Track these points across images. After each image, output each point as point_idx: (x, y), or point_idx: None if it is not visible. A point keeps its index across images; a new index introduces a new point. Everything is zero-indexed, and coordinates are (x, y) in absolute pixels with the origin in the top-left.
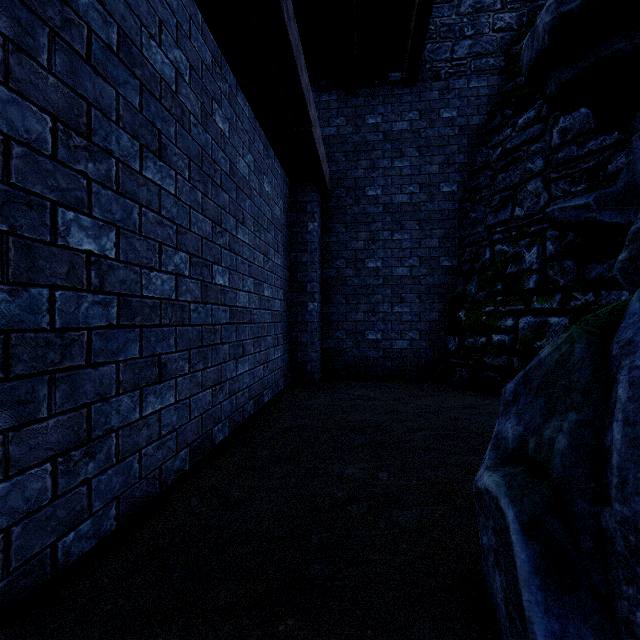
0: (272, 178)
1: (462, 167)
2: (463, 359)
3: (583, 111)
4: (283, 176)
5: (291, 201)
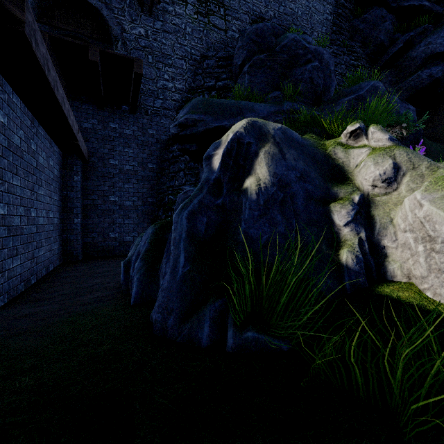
0: (53, 156)
1: (158, 157)
2: None
3: None
4: (59, 152)
5: (63, 163)
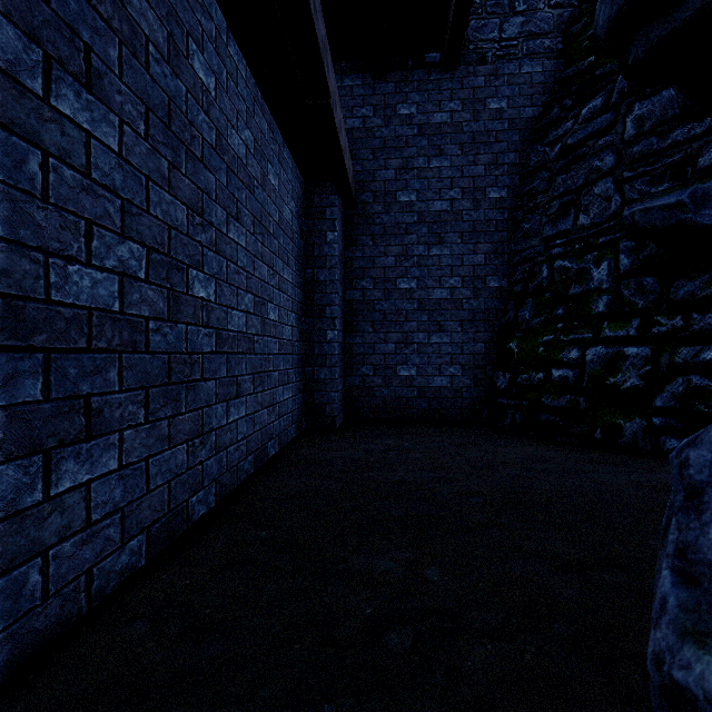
0: (280, 170)
1: (513, 168)
2: (515, 399)
3: (665, 94)
4: (295, 172)
5: (306, 205)
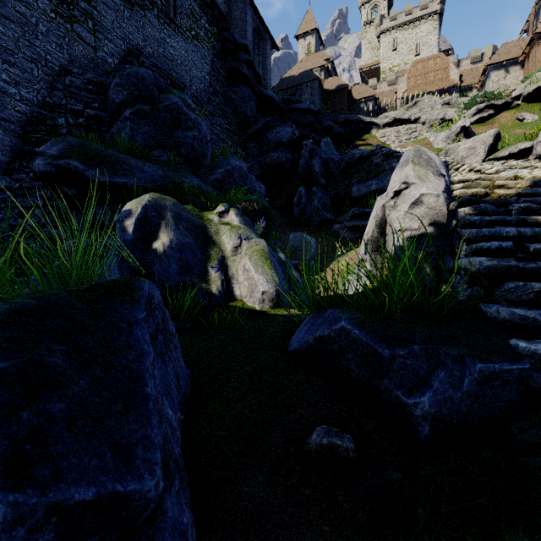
0: None
1: None
2: None
3: None
4: None
5: None
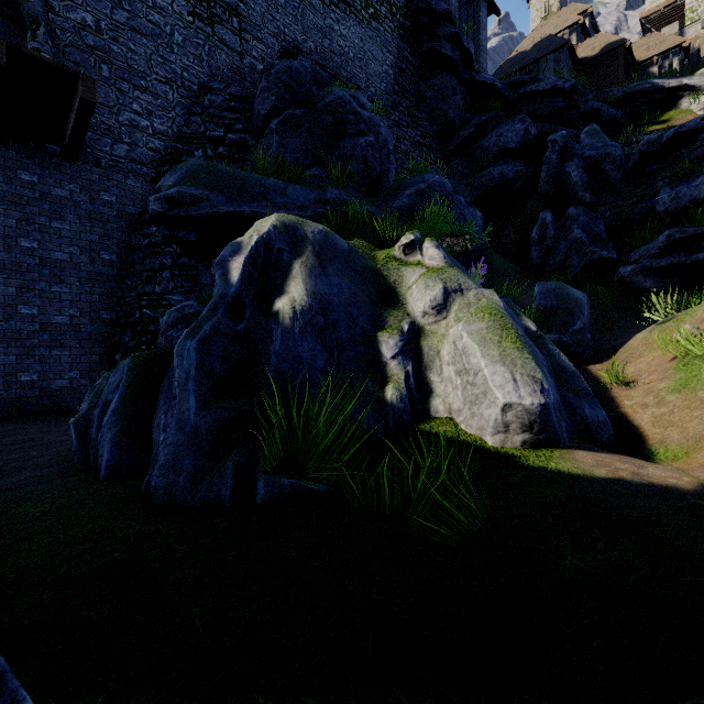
0: None
1: (121, 243)
2: None
3: None
4: None
5: None
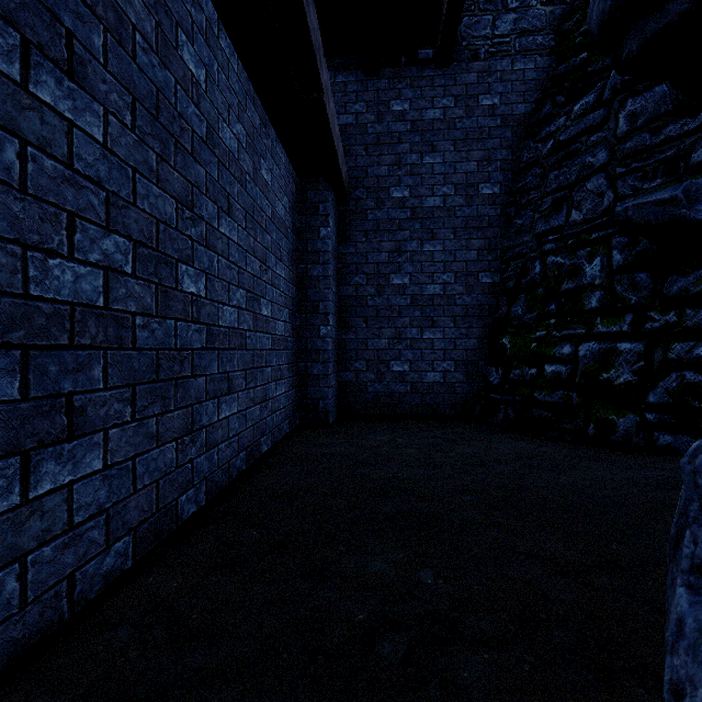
0: (273, 165)
1: (505, 165)
2: (508, 395)
3: (658, 90)
4: (288, 167)
5: (299, 201)
